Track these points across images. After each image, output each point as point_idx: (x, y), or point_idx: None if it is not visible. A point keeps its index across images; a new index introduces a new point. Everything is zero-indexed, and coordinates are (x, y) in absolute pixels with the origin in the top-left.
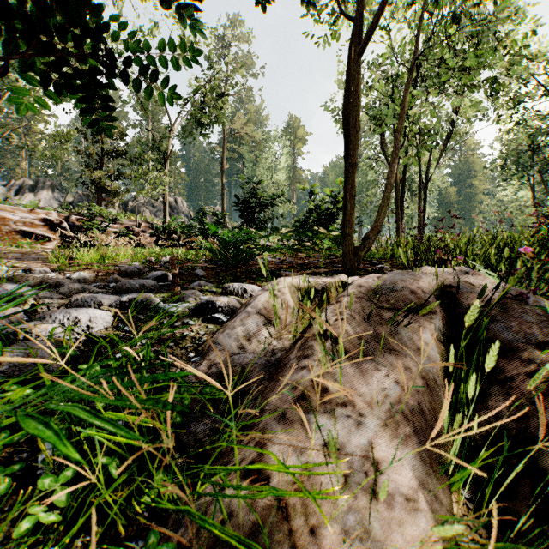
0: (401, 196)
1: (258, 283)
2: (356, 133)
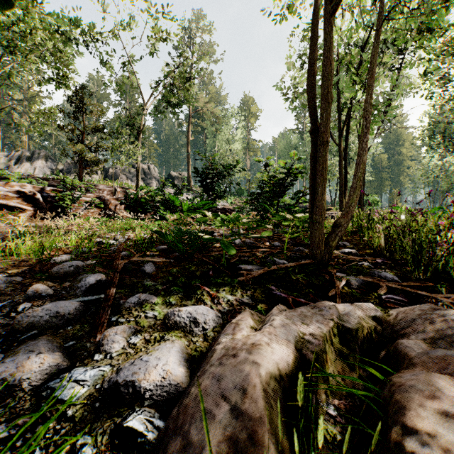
0: (345, 164)
1: (215, 289)
2: (328, 106)
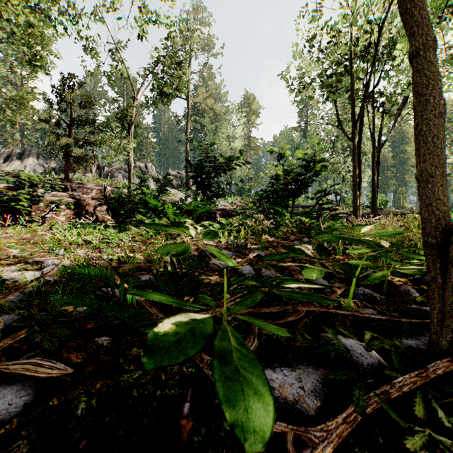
0: (358, 159)
1: None
2: None
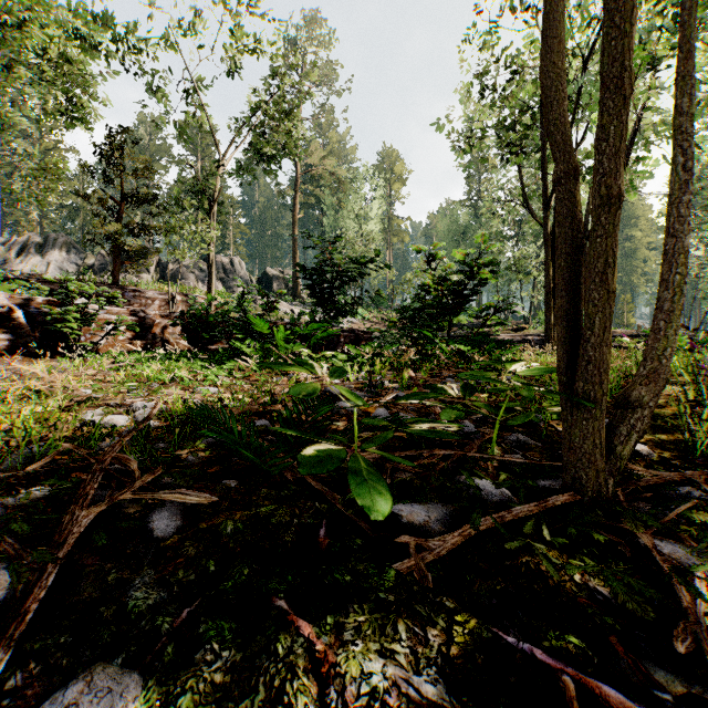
0: (553, 255)
1: (331, 617)
2: (624, 106)
